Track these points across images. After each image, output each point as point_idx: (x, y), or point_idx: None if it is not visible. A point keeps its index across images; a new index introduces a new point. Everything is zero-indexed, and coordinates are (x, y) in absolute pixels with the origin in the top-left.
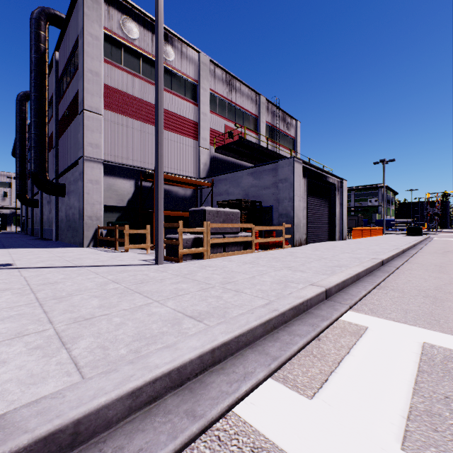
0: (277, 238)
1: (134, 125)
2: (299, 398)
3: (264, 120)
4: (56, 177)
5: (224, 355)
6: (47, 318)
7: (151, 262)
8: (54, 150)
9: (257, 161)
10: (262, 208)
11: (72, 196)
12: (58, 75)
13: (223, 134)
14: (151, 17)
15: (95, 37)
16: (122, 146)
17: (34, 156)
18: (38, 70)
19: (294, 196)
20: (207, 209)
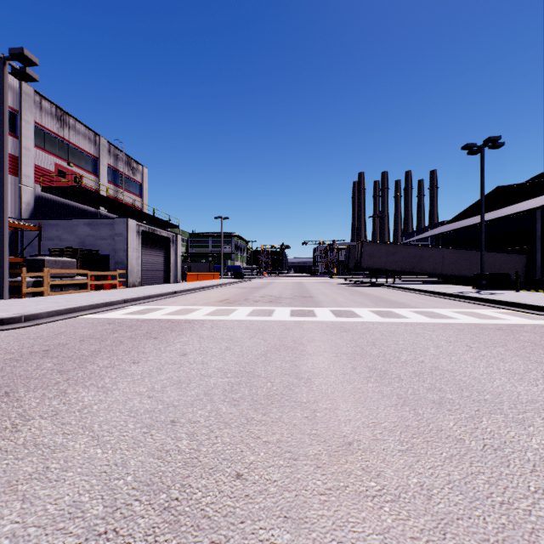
0: (112, 281)
1: None
2: (98, 315)
3: (105, 163)
4: None
5: (74, 311)
6: None
7: None
8: None
9: (97, 205)
10: (99, 256)
11: None
12: None
13: (53, 173)
14: None
15: None
16: None
17: None
18: None
19: (129, 248)
20: (47, 258)
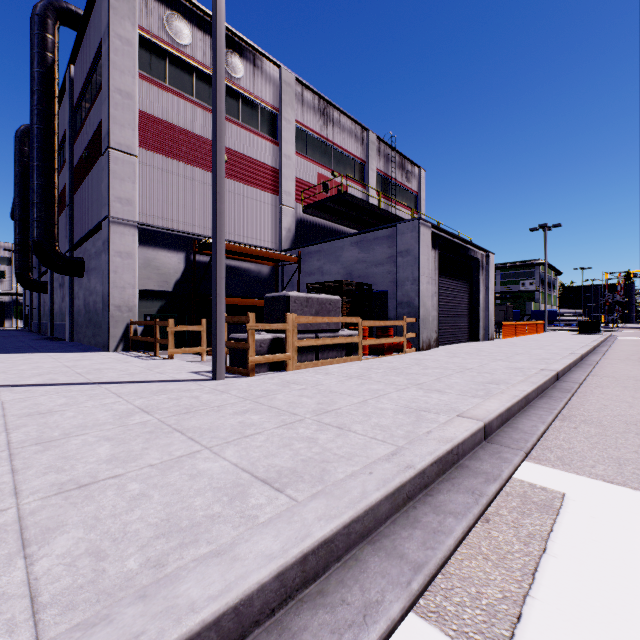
0: (396, 339)
1: (185, 172)
2: None
3: (374, 167)
4: (70, 248)
5: (324, 563)
6: (13, 485)
7: (206, 375)
8: (68, 209)
9: (365, 226)
10: (372, 294)
11: (93, 276)
12: (74, 99)
13: (315, 187)
14: (210, 13)
15: (127, 40)
16: (167, 203)
17: (37, 218)
18: (43, 91)
19: (420, 276)
20: (292, 294)
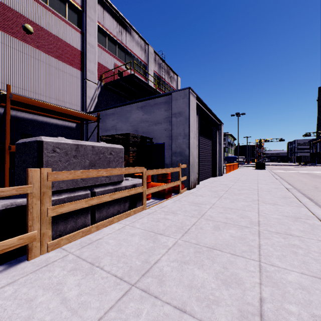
0: (174, 183)
1: None
2: None
3: (152, 69)
4: None
5: None
6: None
7: None
8: None
9: None
10: (153, 145)
11: None
12: None
13: (113, 72)
14: None
15: None
16: None
17: None
18: None
19: (190, 132)
20: (48, 140)
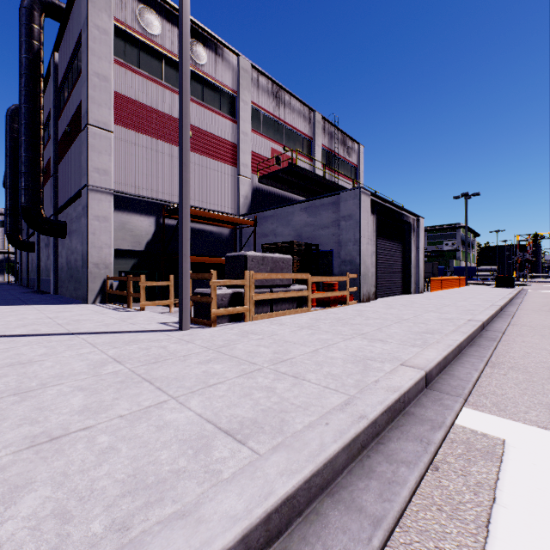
0: (340, 292)
1: (155, 146)
2: None
3: (319, 143)
4: (54, 213)
5: (287, 520)
6: None
7: (173, 326)
8: (52, 178)
9: (312, 194)
10: (319, 253)
11: (74, 237)
12: (57, 82)
13: (268, 160)
14: (177, 7)
15: (104, 30)
16: (139, 173)
17: (24, 186)
18: (30, 74)
19: (361, 237)
20: (250, 254)
